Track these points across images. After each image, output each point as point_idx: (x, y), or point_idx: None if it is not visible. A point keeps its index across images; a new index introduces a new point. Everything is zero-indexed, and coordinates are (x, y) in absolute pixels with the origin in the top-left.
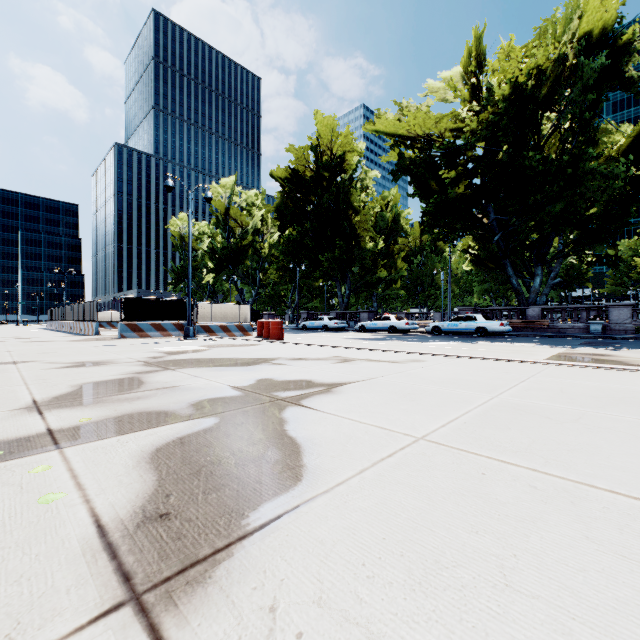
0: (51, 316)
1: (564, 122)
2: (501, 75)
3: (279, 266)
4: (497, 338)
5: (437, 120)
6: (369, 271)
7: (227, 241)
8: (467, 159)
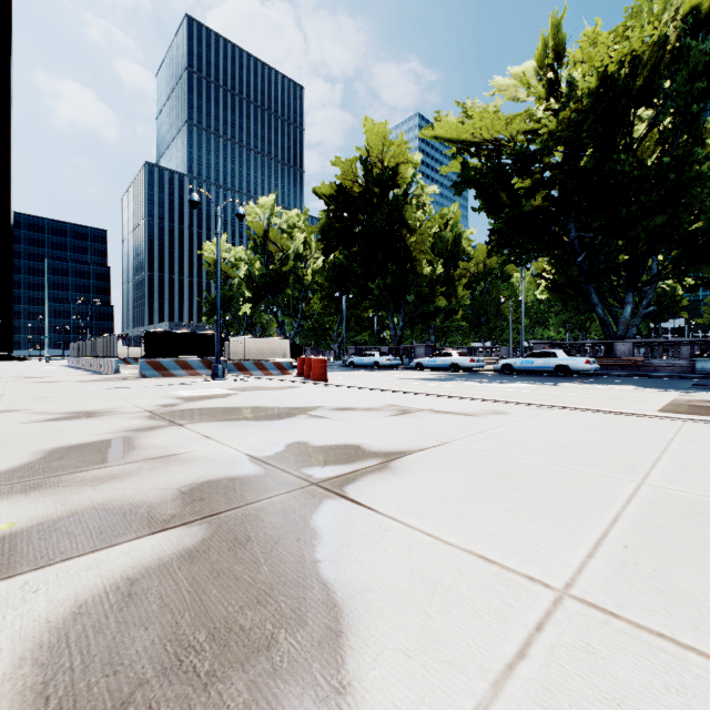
0: (73, 351)
1: (664, 118)
2: (585, 65)
3: (323, 295)
4: (582, 378)
5: (508, 121)
6: (426, 300)
7: (266, 267)
8: (544, 166)
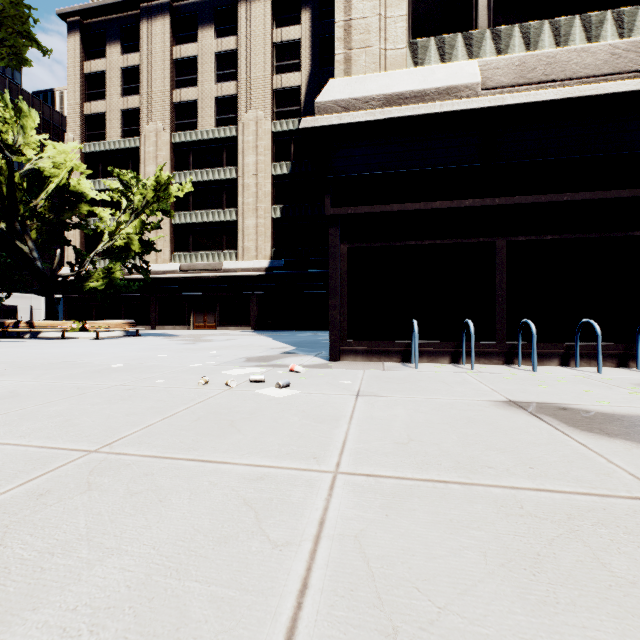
0: None
1: None
2: None
3: None
4: None
5: None
6: None
7: None
8: None
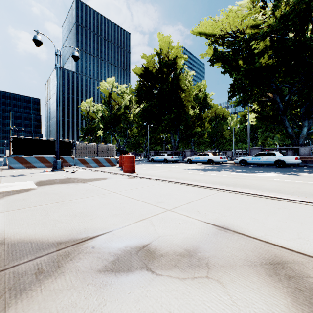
0: None
1: None
2: None
3: (138, 125)
4: (296, 168)
5: (243, 19)
6: (190, 127)
7: (110, 112)
8: None
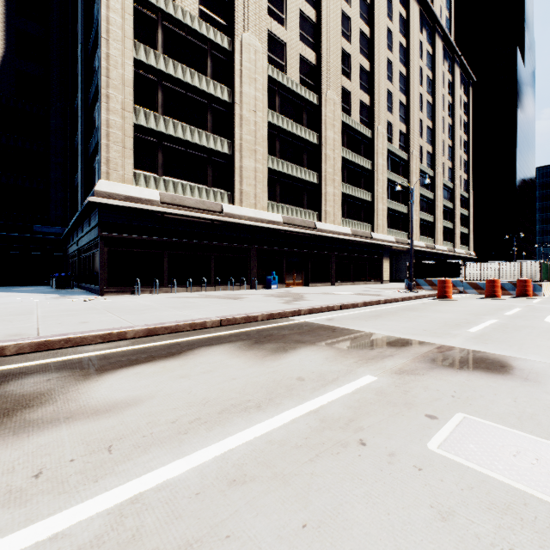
0: None
1: None
2: None
3: None
4: None
5: None
6: None
7: None
8: None
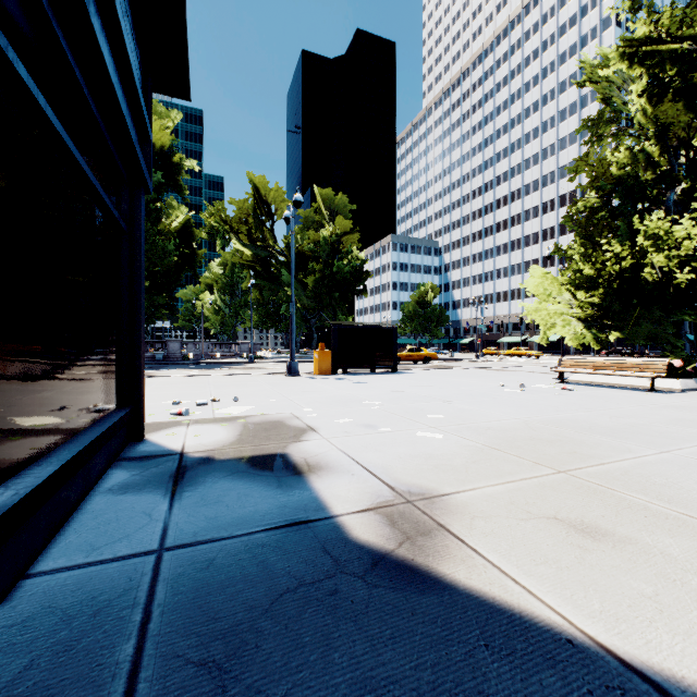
0: None
1: None
2: None
3: None
4: None
5: None
6: None
7: None
8: None
